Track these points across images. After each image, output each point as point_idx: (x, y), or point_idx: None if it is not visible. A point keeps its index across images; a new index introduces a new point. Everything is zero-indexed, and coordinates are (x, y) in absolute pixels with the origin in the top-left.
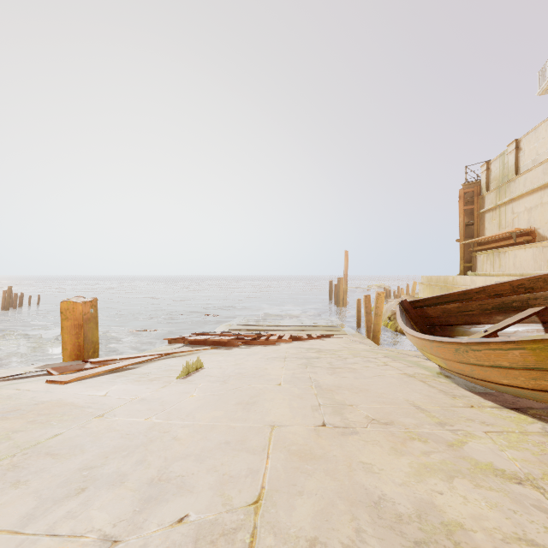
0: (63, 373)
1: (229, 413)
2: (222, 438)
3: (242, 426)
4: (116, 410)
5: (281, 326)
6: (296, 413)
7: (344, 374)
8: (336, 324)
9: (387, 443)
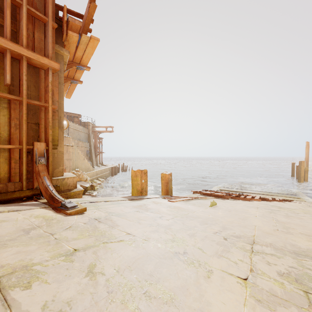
0: (168, 199)
1: (237, 220)
2: (237, 224)
3: (243, 224)
4: (197, 212)
5: (252, 191)
6: (265, 225)
7: (294, 219)
8: (297, 194)
9: (305, 239)
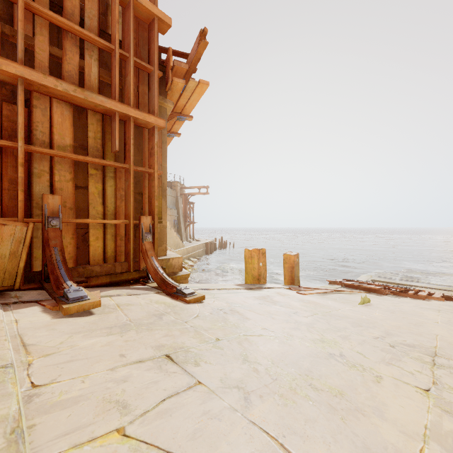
0: (295, 290)
1: (406, 325)
2: (407, 331)
3: (417, 330)
4: (343, 310)
5: (428, 284)
6: None
7: None
8: None
9: None
